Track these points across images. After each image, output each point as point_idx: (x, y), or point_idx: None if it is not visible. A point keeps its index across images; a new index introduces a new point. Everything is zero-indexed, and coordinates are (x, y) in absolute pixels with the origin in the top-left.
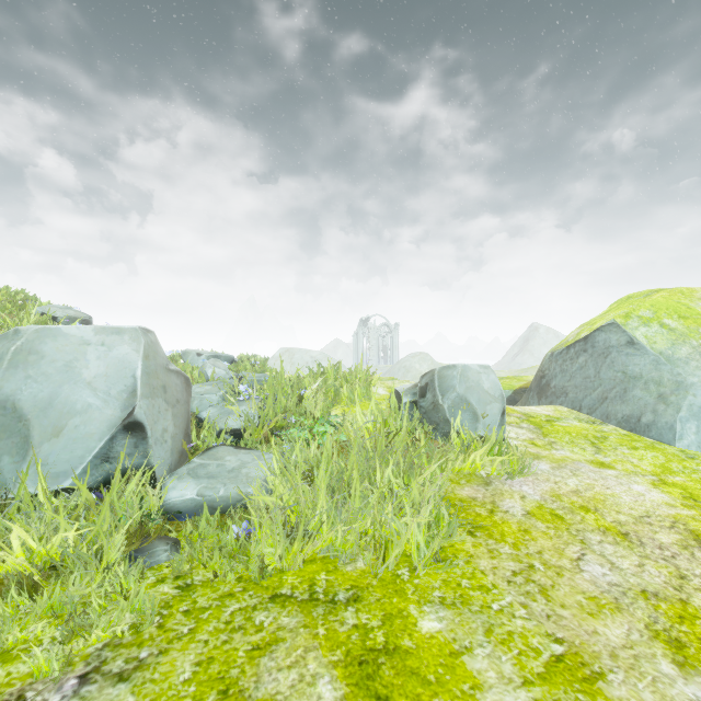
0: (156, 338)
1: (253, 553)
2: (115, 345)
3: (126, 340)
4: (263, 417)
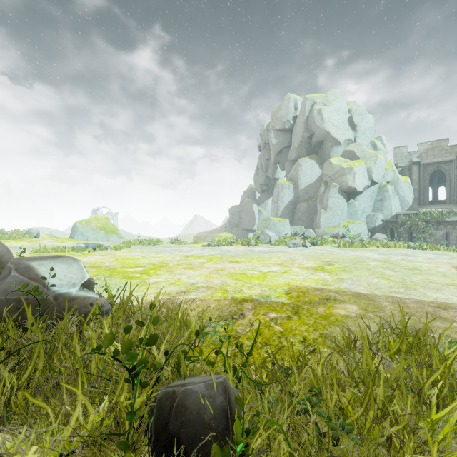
0: None
1: None
2: None
3: None
4: None
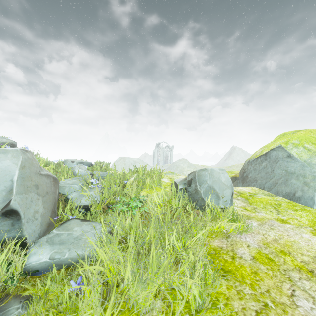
0: (32, 155)
1: (80, 309)
2: (0, 160)
3: (9, 157)
4: (101, 199)
